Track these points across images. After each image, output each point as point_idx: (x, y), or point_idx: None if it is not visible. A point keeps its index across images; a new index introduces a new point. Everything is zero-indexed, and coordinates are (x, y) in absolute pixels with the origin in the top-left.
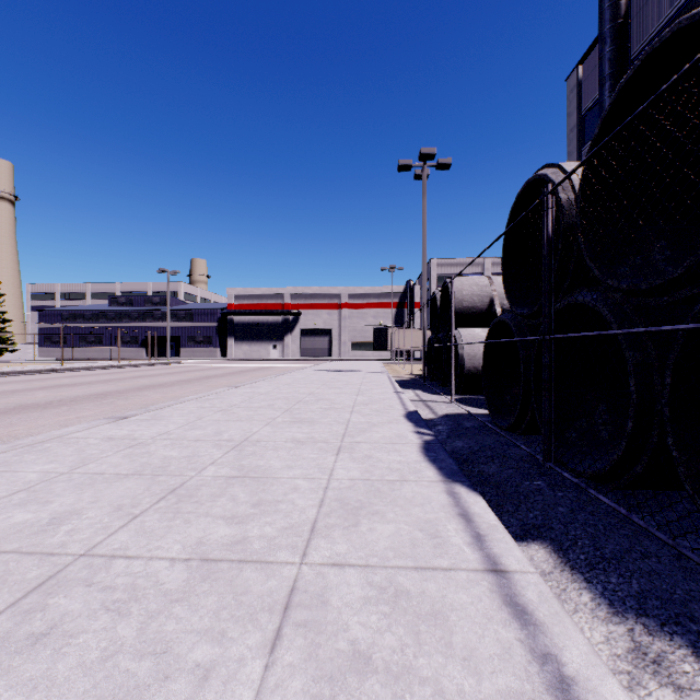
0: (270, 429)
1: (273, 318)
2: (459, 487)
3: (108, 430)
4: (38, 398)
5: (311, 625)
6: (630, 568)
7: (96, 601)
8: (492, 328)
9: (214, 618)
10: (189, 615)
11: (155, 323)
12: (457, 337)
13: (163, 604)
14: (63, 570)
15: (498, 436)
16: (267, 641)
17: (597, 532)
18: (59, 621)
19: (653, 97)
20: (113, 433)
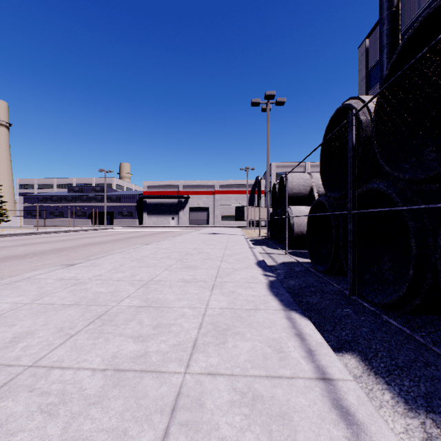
0: (168, 272)
1: (172, 200)
2: (295, 314)
3: (61, 273)
4: (20, 251)
5: (191, 424)
6: (417, 374)
7: (35, 404)
8: (313, 206)
9: (120, 419)
10: (101, 416)
11: (97, 203)
12: (289, 212)
13: (83, 406)
14: (15, 378)
15: (317, 277)
16: (158, 439)
17: (391, 346)
18: (5, 421)
19: (430, 45)
20: (64, 275)
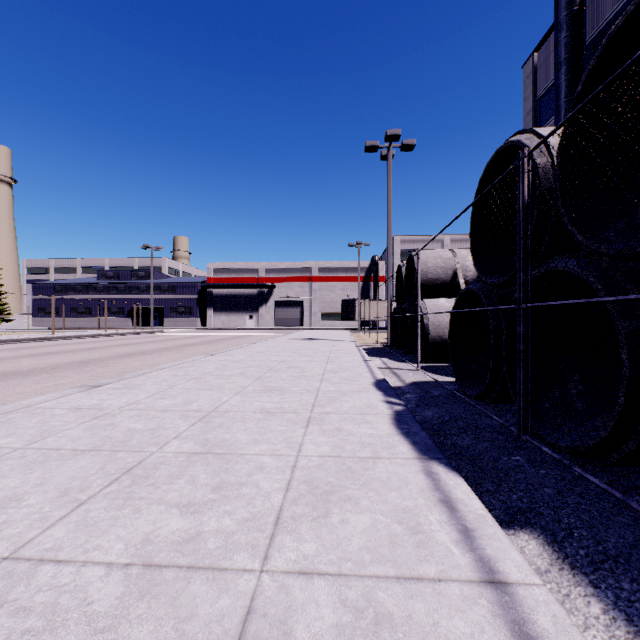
0: (240, 398)
1: (249, 291)
2: (437, 465)
3: (78, 399)
4: (22, 366)
5: None
6: None
7: (2, 631)
8: (460, 298)
9: None
10: None
11: (141, 295)
12: (422, 307)
13: (84, 636)
14: None
15: (467, 405)
16: None
17: (593, 519)
18: None
19: None
20: (81, 403)
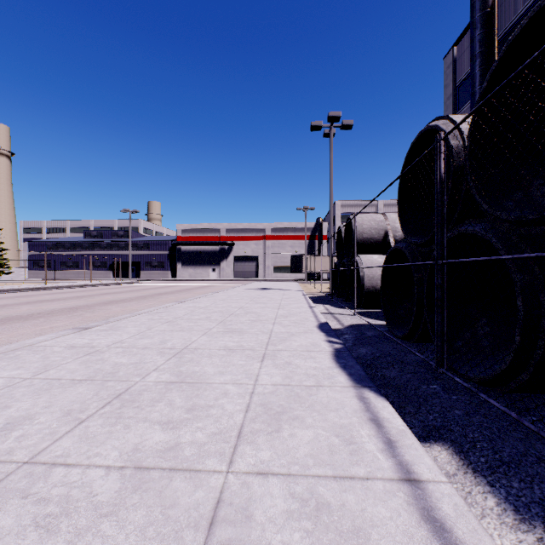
0: (206, 338)
1: (213, 248)
2: (368, 392)
3: (72, 339)
4: (22, 311)
5: (234, 544)
6: (529, 472)
7: (28, 515)
8: (389, 255)
9: (140, 536)
10: (116, 532)
11: (120, 251)
12: (359, 262)
13: (92, 519)
14: (4, 479)
15: (395, 344)
16: None
17: (493, 434)
18: None
19: (544, 47)
20: (75, 342)
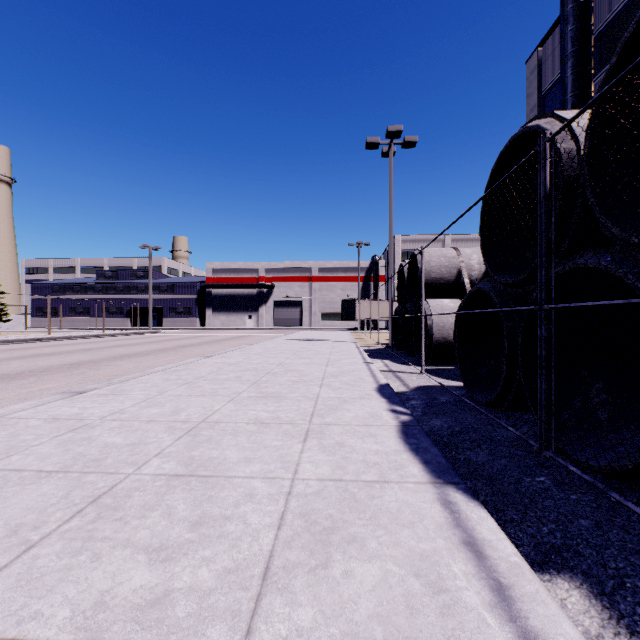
0: (233, 406)
1: (249, 291)
2: (454, 492)
3: (58, 408)
4: (11, 368)
5: None
6: None
7: None
8: (468, 298)
9: None
10: None
11: (139, 295)
12: (426, 308)
13: None
14: None
15: (478, 414)
16: None
17: None
18: None
19: None
20: (61, 412)
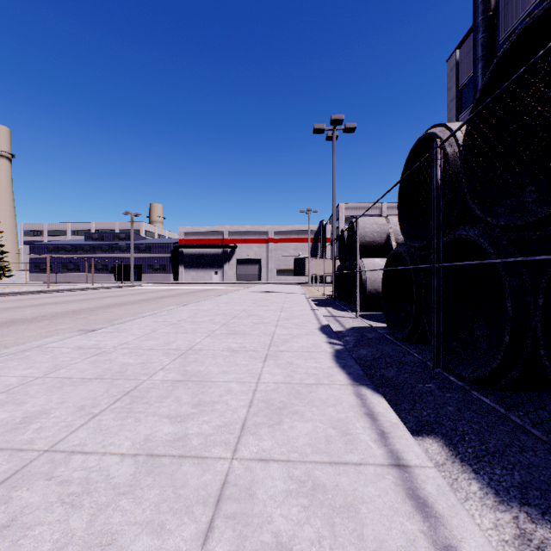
0: (210, 340)
1: (215, 250)
2: (365, 389)
3: (79, 341)
4: (26, 314)
5: (239, 517)
6: (511, 461)
7: (54, 494)
8: (390, 258)
9: (155, 510)
10: (133, 507)
11: (122, 254)
12: (361, 265)
13: (111, 497)
14: (29, 465)
15: (395, 346)
16: (200, 533)
17: (481, 428)
18: (19, 514)
19: (529, 64)
20: (82, 343)
